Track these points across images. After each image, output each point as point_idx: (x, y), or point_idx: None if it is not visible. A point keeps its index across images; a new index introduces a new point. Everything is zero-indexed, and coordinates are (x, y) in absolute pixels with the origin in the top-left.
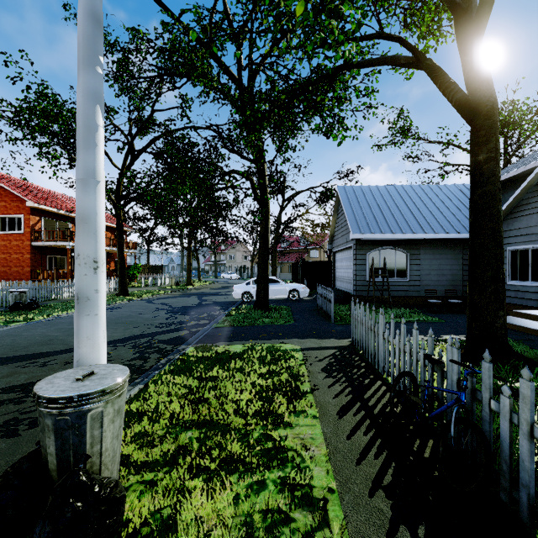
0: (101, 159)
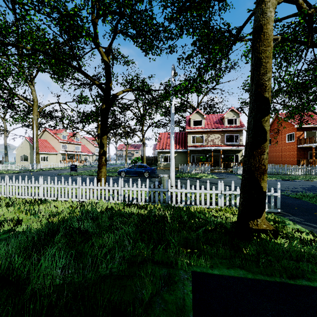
0: (172, 142)
